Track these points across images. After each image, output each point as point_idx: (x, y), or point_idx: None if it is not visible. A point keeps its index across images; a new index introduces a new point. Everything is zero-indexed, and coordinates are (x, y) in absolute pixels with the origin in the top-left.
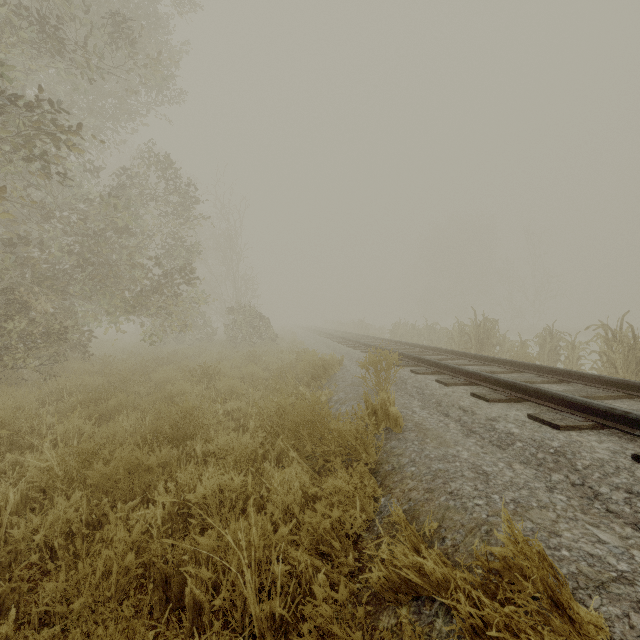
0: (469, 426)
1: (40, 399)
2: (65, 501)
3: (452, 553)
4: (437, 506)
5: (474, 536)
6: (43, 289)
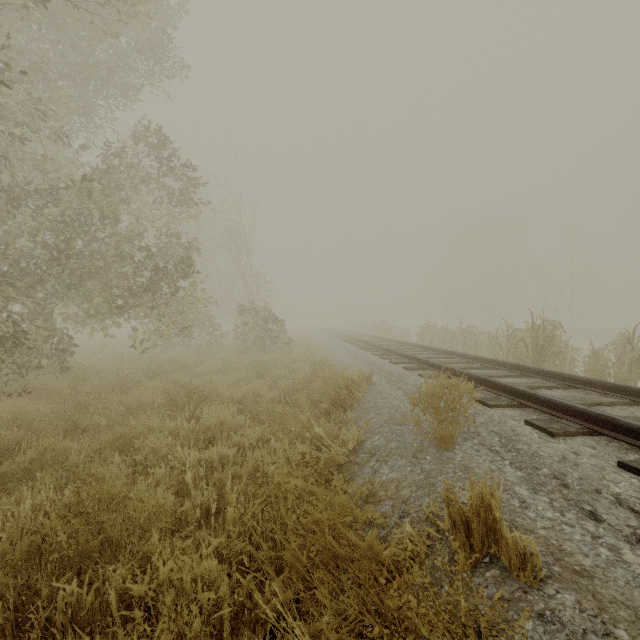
0: None
1: None
2: None
3: None
4: None
5: None
6: None
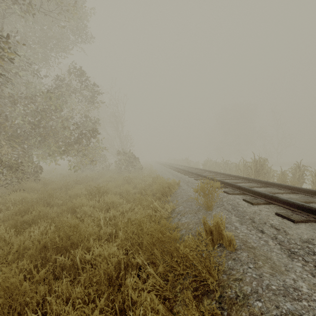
0: (287, 246)
1: None
2: None
3: None
4: None
5: None
6: (9, 142)
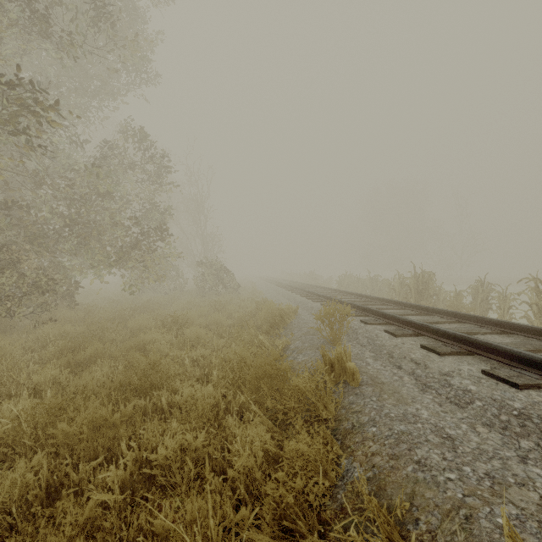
0: (423, 380)
1: (27, 346)
2: (32, 456)
3: (429, 541)
4: (405, 477)
5: (452, 522)
6: (34, 247)
